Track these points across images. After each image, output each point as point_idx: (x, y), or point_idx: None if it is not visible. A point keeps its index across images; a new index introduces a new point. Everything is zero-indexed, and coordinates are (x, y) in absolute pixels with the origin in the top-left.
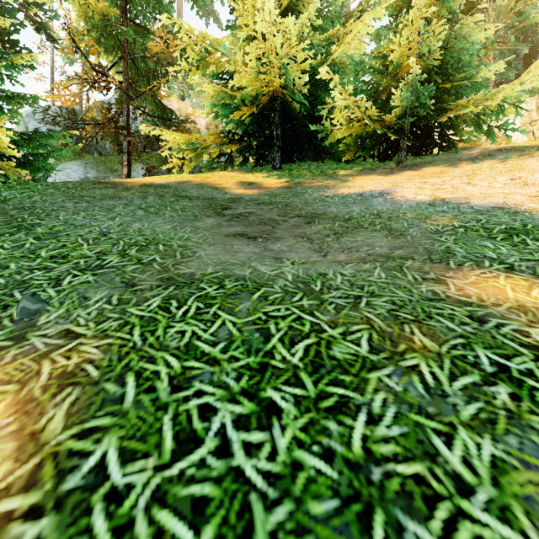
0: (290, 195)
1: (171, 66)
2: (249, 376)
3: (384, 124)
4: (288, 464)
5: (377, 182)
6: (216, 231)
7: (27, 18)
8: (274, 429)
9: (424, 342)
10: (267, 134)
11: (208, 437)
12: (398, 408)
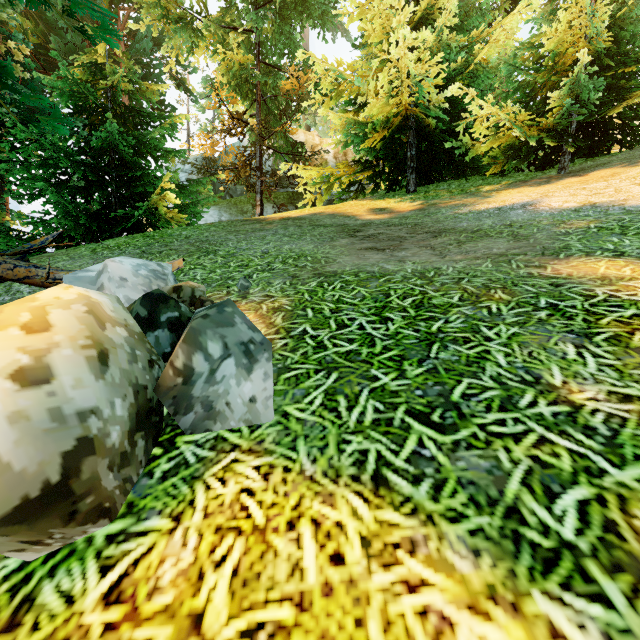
0: (422, 216)
1: (301, 100)
2: (375, 309)
3: (539, 127)
4: (394, 332)
5: (524, 194)
6: (350, 247)
7: (170, 77)
8: (388, 324)
9: (501, 296)
10: (400, 156)
11: (353, 325)
12: (466, 319)
